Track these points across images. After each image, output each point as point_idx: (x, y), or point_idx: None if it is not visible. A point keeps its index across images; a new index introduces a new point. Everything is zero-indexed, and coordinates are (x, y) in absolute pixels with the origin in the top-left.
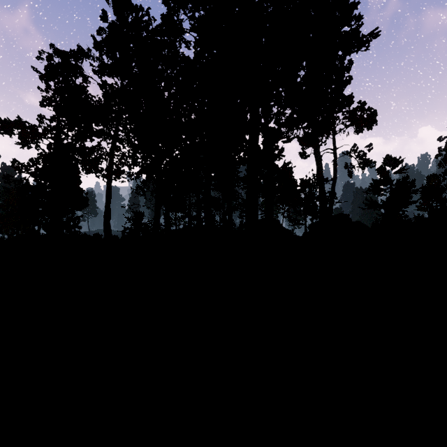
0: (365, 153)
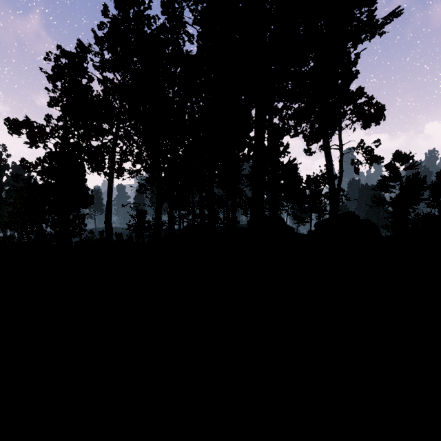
0: (373, 149)
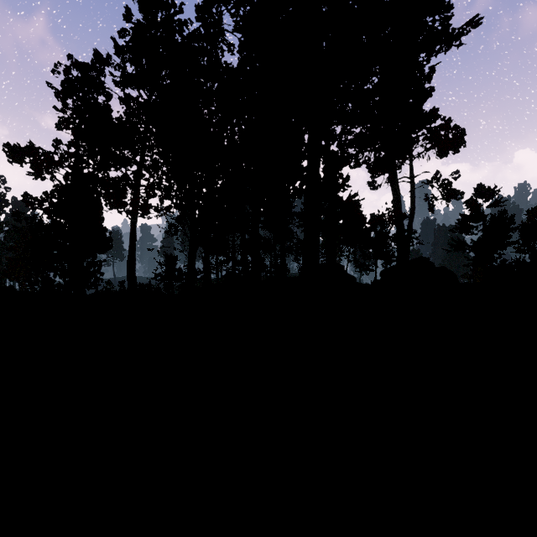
0: (450, 182)
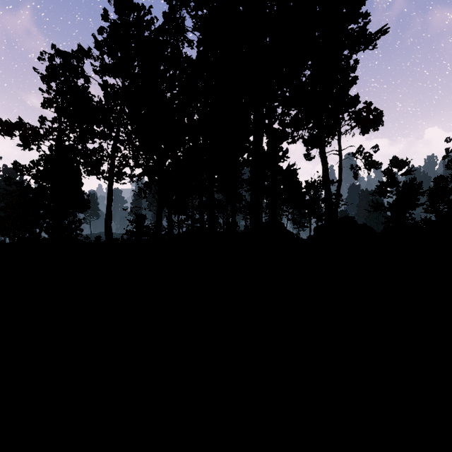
0: (371, 154)
